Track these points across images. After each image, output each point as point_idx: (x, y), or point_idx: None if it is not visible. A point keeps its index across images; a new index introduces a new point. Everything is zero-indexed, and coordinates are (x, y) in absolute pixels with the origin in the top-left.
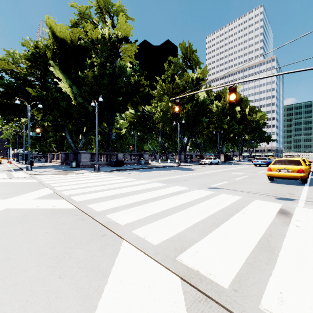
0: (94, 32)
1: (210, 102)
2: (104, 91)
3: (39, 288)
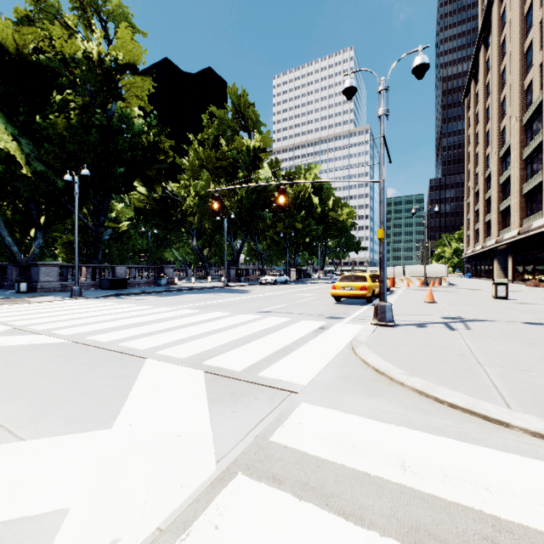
0: (68, 44)
1: (275, 188)
2: (90, 154)
3: (69, 390)
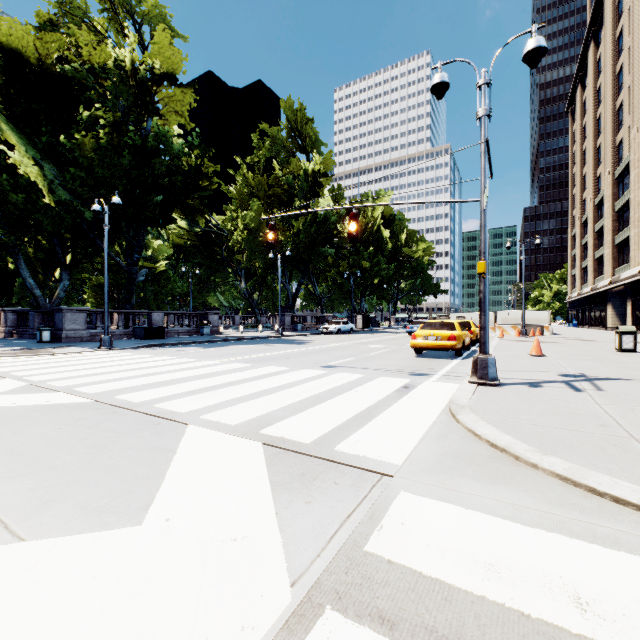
0: (97, 52)
1: (338, 220)
2: (122, 180)
3: (89, 466)
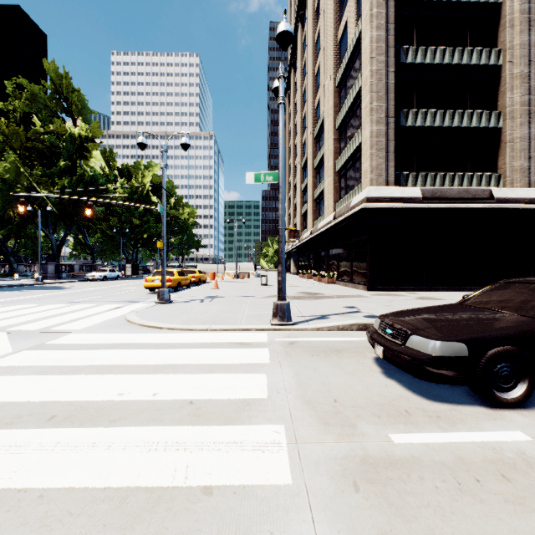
0: None
1: (107, 182)
2: None
3: None
